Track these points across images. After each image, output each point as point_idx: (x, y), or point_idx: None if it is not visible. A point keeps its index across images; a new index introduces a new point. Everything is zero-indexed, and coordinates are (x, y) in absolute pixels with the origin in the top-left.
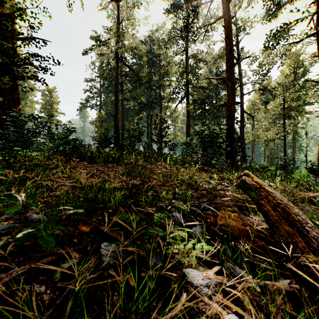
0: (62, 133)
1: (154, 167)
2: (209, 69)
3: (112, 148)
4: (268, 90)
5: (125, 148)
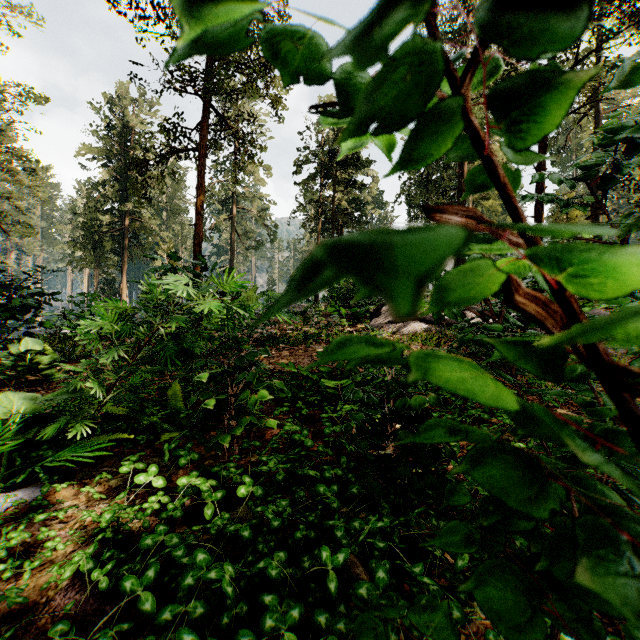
0: None
1: None
2: None
3: None
4: None
5: None
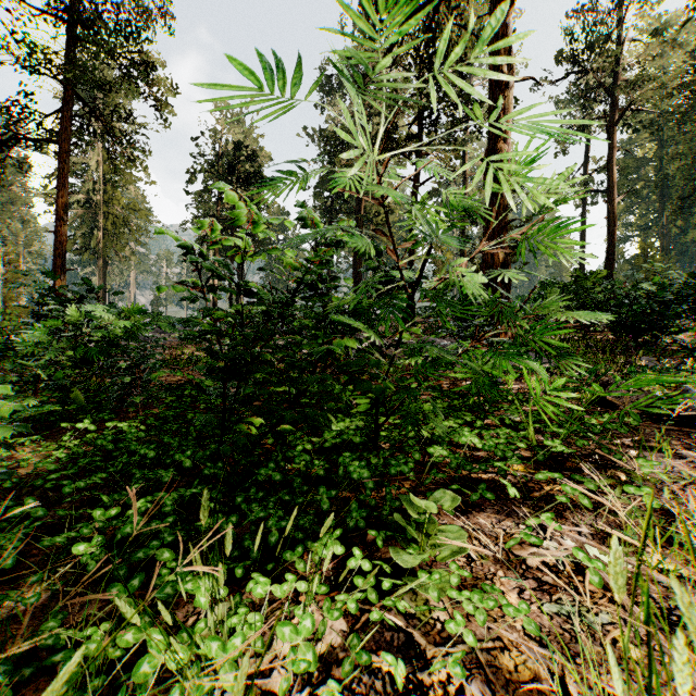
0: None
1: None
2: None
3: None
4: None
5: None
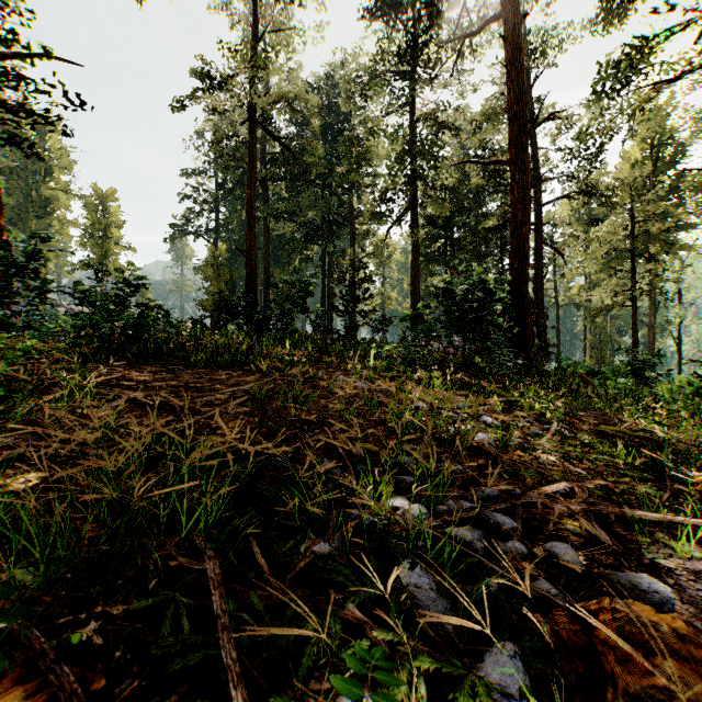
0: (111, 291)
1: (337, 378)
2: (462, 148)
3: (240, 328)
4: (600, 194)
5: (269, 328)
